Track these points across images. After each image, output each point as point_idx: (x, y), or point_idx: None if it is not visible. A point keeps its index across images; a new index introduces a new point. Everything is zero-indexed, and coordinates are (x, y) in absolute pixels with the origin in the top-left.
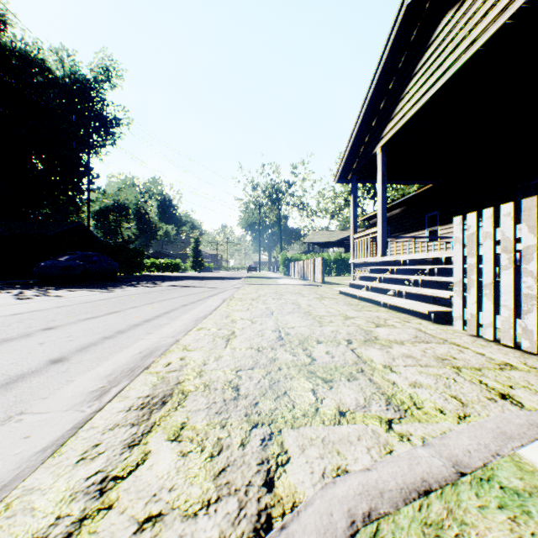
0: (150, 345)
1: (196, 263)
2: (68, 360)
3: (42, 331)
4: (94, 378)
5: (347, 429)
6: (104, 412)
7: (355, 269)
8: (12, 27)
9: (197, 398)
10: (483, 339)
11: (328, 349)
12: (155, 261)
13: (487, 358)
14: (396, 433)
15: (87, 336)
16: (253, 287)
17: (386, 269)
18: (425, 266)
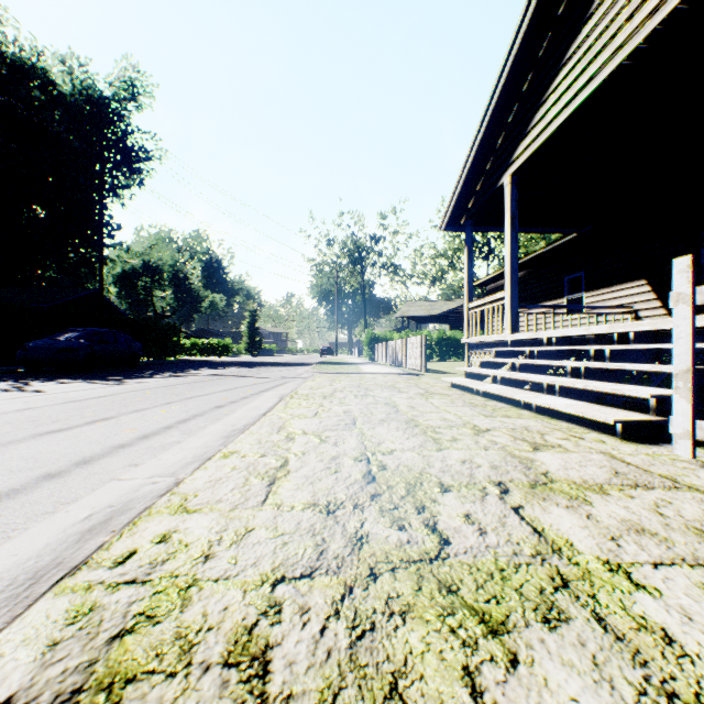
0: (118, 497)
1: (252, 344)
2: None
3: None
4: None
5: None
6: None
7: (470, 351)
8: (1, 24)
9: None
10: None
11: (466, 507)
12: (198, 342)
13: None
14: None
15: (14, 473)
16: (326, 378)
17: (518, 351)
18: (590, 347)
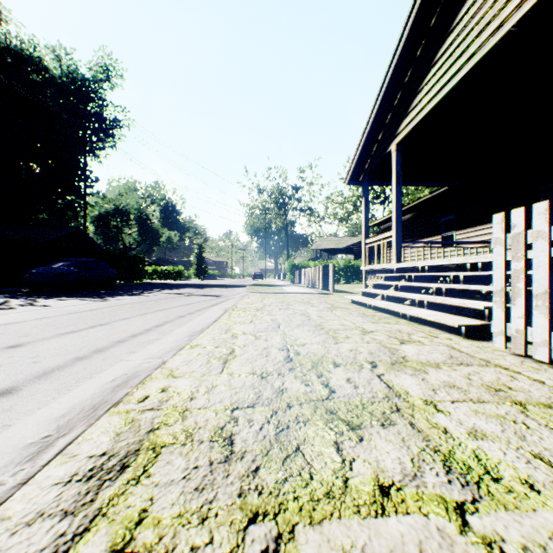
0: (129, 370)
1: (199, 270)
2: (18, 391)
3: (5, 350)
4: (40, 422)
5: (398, 528)
6: (31, 486)
7: (367, 276)
8: (6, 23)
9: (173, 458)
10: (531, 359)
11: (348, 375)
12: (157, 269)
13: (551, 388)
14: (478, 536)
15: (55, 357)
16: (258, 296)
17: (401, 276)
18: (449, 273)
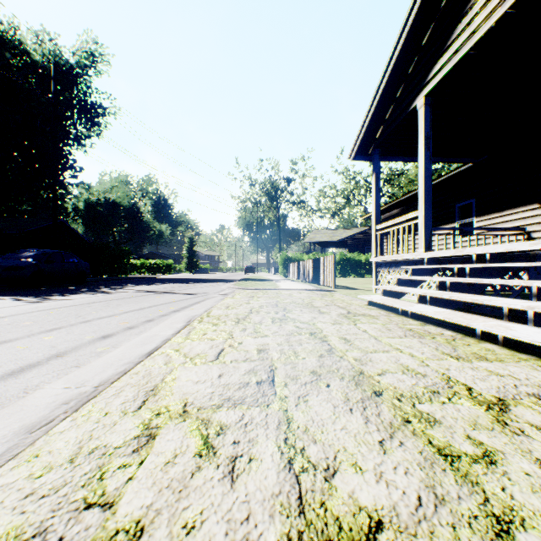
0: None
1: (190, 264)
2: None
3: None
4: None
5: None
6: None
7: (378, 270)
8: None
9: None
10: None
11: None
12: (146, 262)
13: None
14: None
15: None
16: (245, 294)
17: (435, 269)
18: None
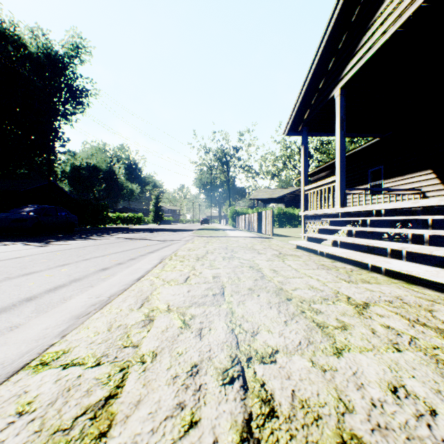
0: None
1: (156, 217)
2: None
3: None
4: None
5: None
6: None
7: (305, 221)
8: None
9: None
10: None
11: None
12: (121, 215)
13: None
14: None
15: None
16: (202, 240)
17: (347, 221)
18: (432, 216)
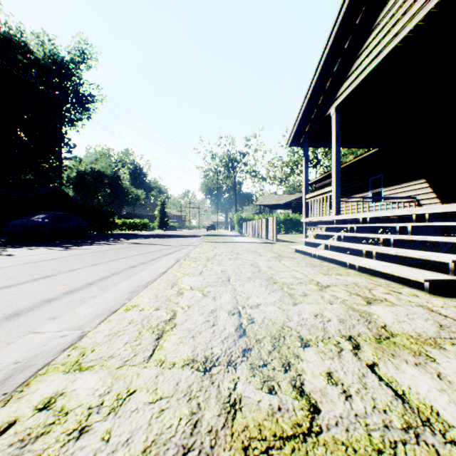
0: (26, 352)
1: (162, 223)
2: None
3: None
4: None
5: None
6: None
7: (307, 227)
8: None
9: None
10: None
11: (327, 365)
12: (126, 221)
13: None
14: None
15: None
16: (210, 245)
17: (341, 227)
18: (397, 224)
